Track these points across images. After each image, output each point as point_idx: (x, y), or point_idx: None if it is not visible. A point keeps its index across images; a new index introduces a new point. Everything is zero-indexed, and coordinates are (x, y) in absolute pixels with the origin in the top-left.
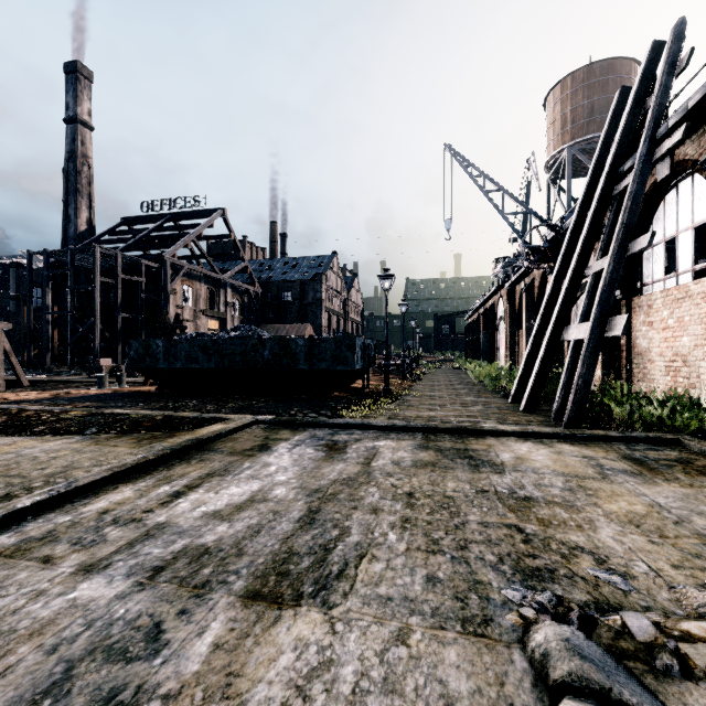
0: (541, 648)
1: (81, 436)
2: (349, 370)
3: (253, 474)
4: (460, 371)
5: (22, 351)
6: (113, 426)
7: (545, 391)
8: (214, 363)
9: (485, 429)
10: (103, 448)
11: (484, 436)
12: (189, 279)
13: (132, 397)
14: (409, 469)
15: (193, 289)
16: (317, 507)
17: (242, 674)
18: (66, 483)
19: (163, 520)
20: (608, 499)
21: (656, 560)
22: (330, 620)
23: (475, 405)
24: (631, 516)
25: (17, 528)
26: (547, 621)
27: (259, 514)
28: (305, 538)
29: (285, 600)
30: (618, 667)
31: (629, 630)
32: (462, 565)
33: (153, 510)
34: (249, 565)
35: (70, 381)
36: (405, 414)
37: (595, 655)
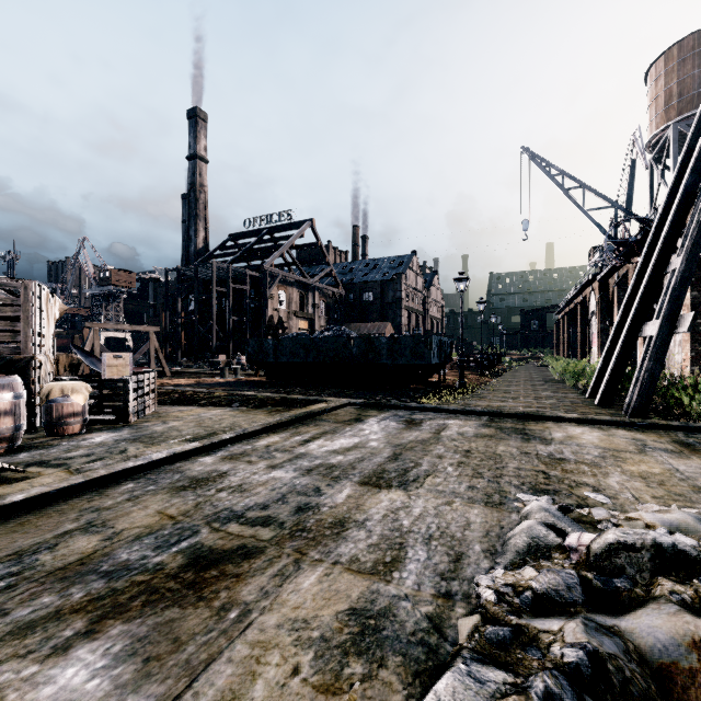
0: (527, 511)
1: (230, 408)
2: (426, 364)
3: (353, 434)
4: (546, 368)
5: (161, 348)
6: (248, 402)
7: (627, 387)
8: (312, 358)
9: (546, 415)
10: (248, 415)
11: (545, 421)
12: (283, 285)
13: (252, 384)
14: (470, 438)
15: (286, 294)
16: (399, 453)
17: (364, 505)
18: (242, 429)
19: (304, 451)
20: (632, 464)
21: (642, 494)
22: (408, 495)
23: (549, 399)
24: (644, 474)
25: (225, 449)
26: (534, 500)
27: (362, 453)
28: (392, 465)
29: (382, 486)
30: (570, 522)
31: (591, 514)
32: (494, 484)
33: (296, 447)
34: (360, 473)
35: (198, 372)
36: (476, 403)
37: (556, 514)
